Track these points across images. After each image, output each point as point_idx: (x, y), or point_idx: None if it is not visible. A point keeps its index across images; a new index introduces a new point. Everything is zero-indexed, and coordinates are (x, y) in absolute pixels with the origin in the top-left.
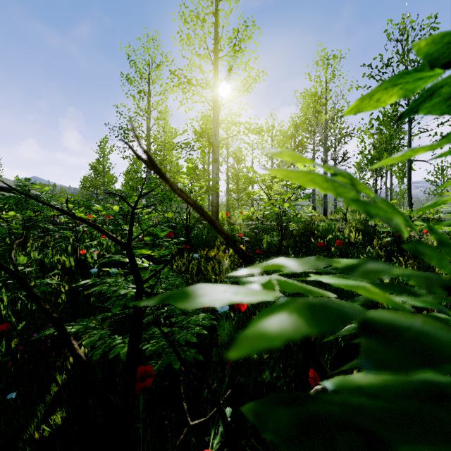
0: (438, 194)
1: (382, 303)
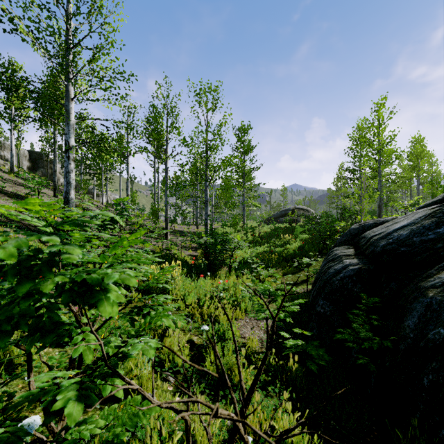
0: None
1: None
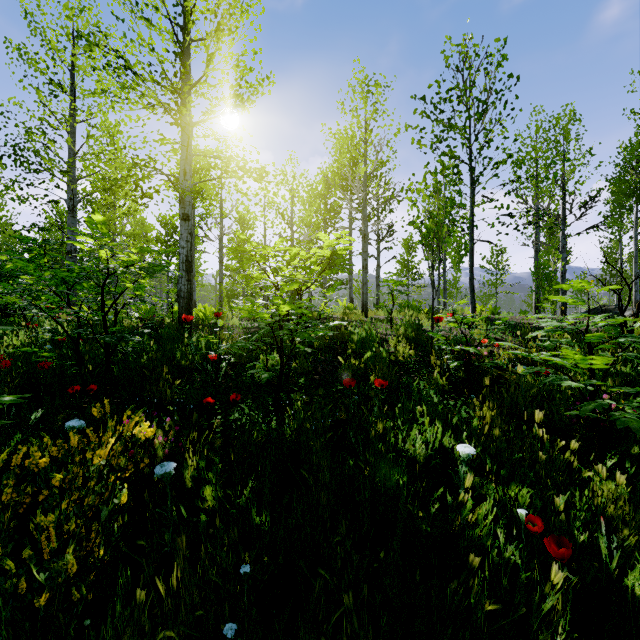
0: (493, 284)
1: (471, 559)
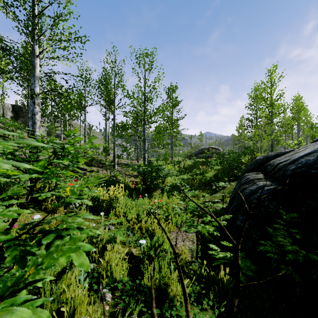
0: None
1: None
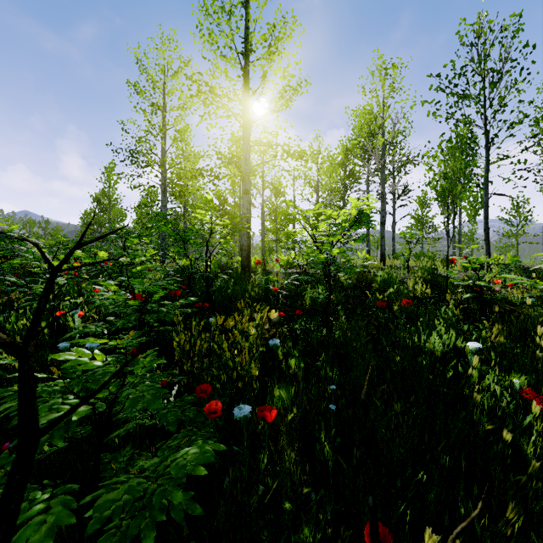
0: (514, 235)
1: (474, 396)
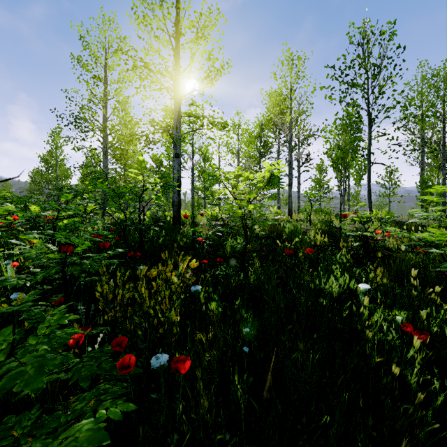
0: (387, 195)
1: (367, 333)
